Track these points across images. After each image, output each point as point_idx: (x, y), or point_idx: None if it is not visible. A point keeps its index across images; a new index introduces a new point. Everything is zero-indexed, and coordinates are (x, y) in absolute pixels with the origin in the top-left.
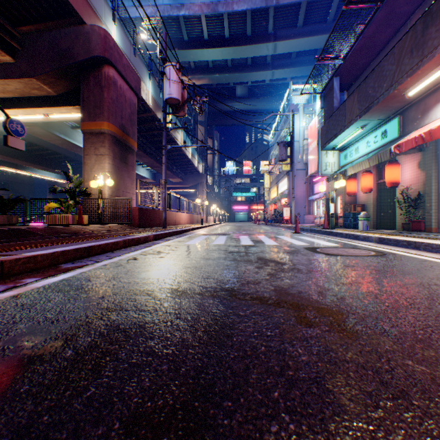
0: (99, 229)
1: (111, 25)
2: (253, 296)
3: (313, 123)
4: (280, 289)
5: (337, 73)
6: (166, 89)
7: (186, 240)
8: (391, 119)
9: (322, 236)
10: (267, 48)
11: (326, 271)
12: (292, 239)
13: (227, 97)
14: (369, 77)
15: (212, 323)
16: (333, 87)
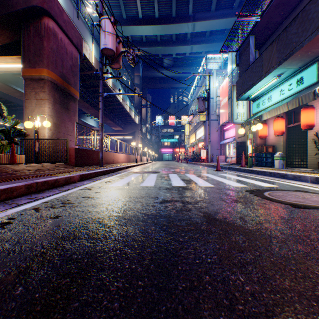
0: (26, 168)
1: None
2: None
3: (224, 83)
4: None
5: (253, 31)
6: (101, 40)
7: (115, 180)
8: (309, 66)
9: (244, 174)
10: (188, 27)
11: None
12: (221, 178)
13: (157, 66)
14: (291, 24)
15: None
16: (248, 44)
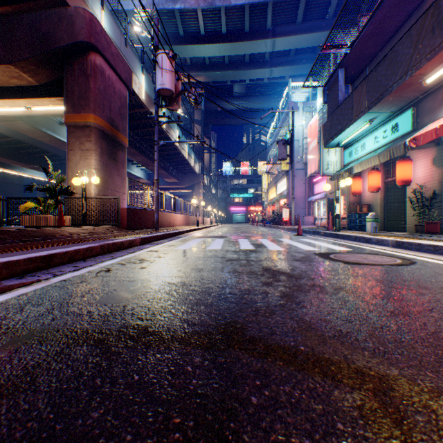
0: (80, 231)
1: (98, 10)
2: (268, 346)
3: (313, 121)
4: (307, 328)
5: (343, 64)
6: (157, 79)
7: (178, 244)
8: (403, 112)
9: (328, 238)
10: (266, 45)
11: (358, 289)
12: (297, 243)
13: (224, 95)
14: (380, 64)
15: (194, 440)
16: (337, 79)
